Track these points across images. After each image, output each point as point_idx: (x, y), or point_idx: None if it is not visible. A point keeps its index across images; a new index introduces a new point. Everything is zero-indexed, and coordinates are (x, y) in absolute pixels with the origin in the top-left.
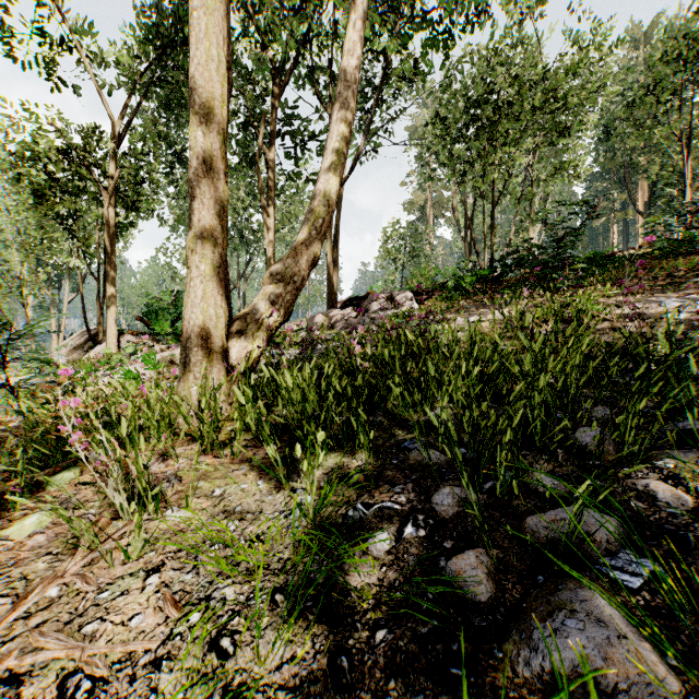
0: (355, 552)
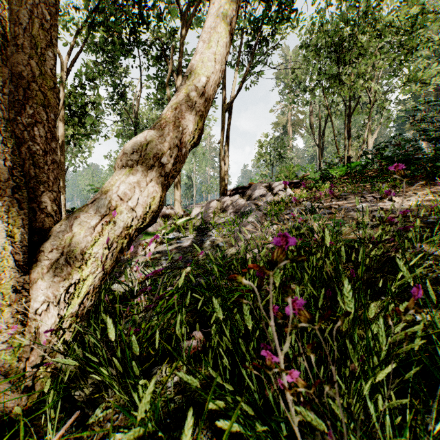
0: None
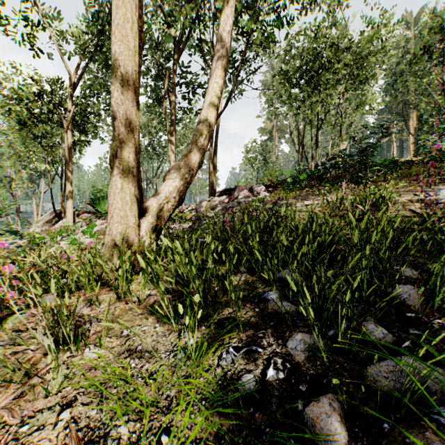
0: (228, 392)
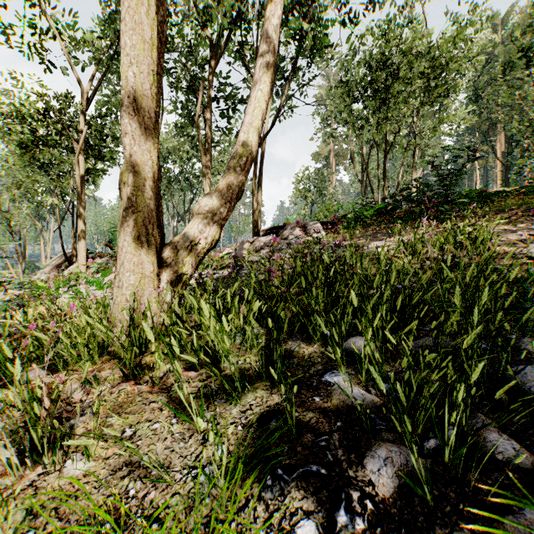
0: None
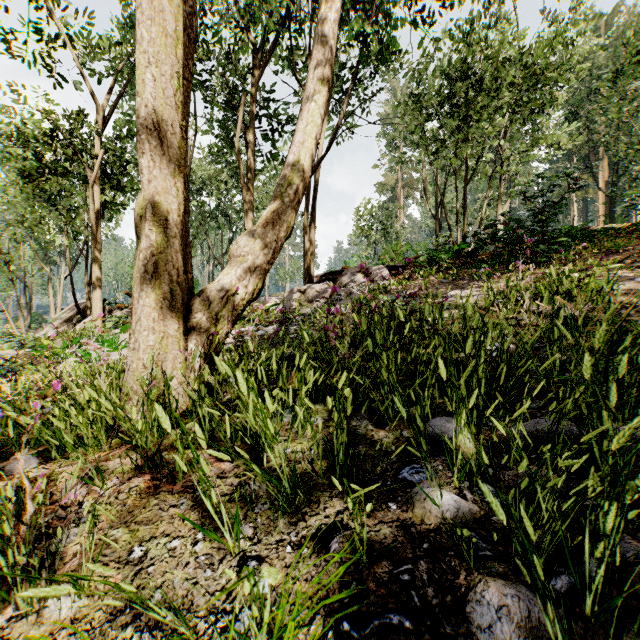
0: None
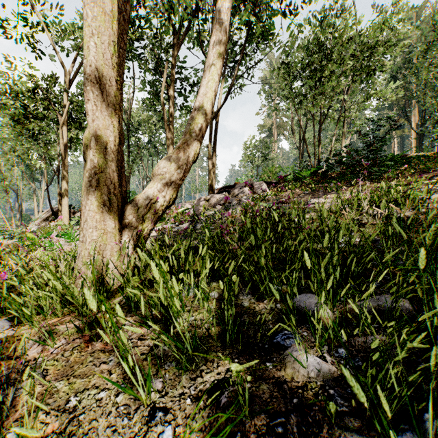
0: None
